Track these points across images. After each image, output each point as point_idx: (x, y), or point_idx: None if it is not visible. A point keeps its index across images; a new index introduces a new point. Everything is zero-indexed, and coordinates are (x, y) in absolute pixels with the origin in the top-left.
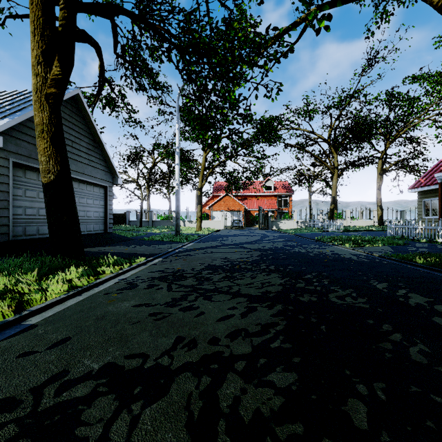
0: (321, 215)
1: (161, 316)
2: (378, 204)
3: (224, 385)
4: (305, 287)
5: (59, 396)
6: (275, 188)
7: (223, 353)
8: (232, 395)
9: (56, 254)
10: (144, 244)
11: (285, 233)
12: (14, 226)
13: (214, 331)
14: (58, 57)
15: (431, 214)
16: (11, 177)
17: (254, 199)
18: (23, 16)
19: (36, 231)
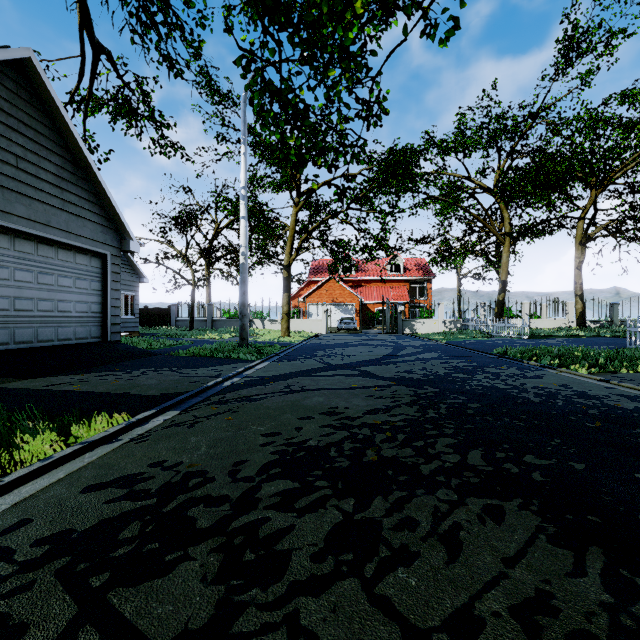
0: (483, 311)
1: None
2: (578, 292)
3: None
4: None
5: None
6: (406, 269)
7: None
8: None
9: None
10: (167, 367)
11: (430, 341)
12: None
13: None
14: None
15: None
16: None
17: (373, 286)
18: None
19: None
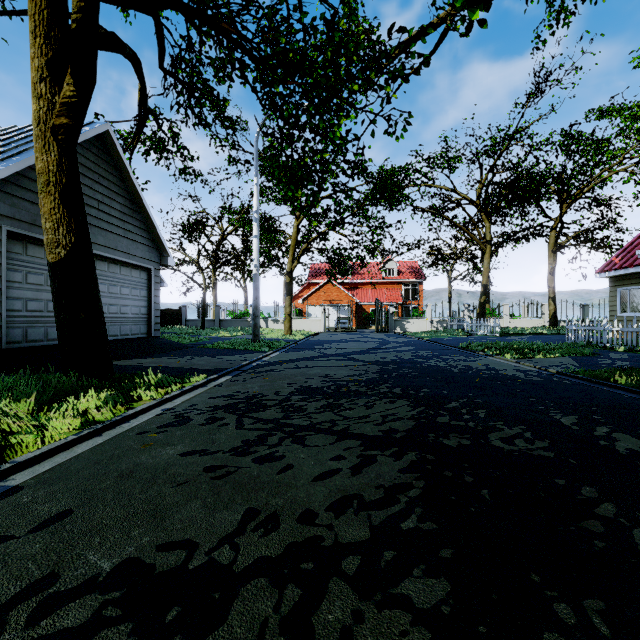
0: (466, 312)
1: (224, 472)
2: (550, 295)
3: (324, 604)
4: (450, 423)
5: (33, 627)
6: (400, 272)
7: (322, 541)
8: (338, 625)
9: (68, 370)
10: (206, 355)
11: (414, 338)
12: (10, 328)
13: (308, 498)
14: (71, 70)
15: (629, 310)
16: (4, 253)
17: (368, 288)
18: (22, 13)
19: (43, 335)
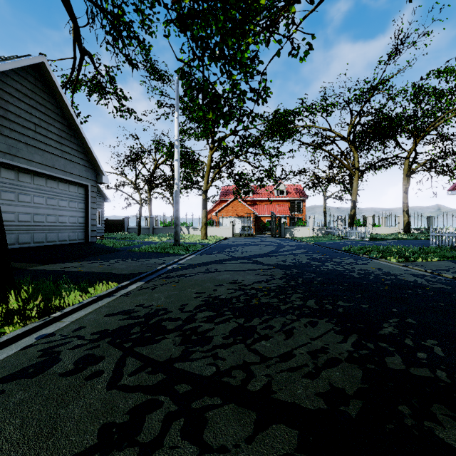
0: (340, 222)
1: None
2: (405, 209)
3: None
4: (411, 372)
5: None
6: (288, 192)
7: None
8: None
9: None
10: (130, 258)
11: (302, 242)
12: None
13: None
14: None
15: None
16: None
17: (265, 204)
18: None
19: None
